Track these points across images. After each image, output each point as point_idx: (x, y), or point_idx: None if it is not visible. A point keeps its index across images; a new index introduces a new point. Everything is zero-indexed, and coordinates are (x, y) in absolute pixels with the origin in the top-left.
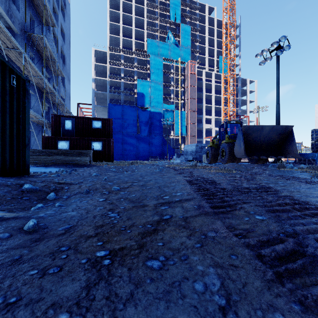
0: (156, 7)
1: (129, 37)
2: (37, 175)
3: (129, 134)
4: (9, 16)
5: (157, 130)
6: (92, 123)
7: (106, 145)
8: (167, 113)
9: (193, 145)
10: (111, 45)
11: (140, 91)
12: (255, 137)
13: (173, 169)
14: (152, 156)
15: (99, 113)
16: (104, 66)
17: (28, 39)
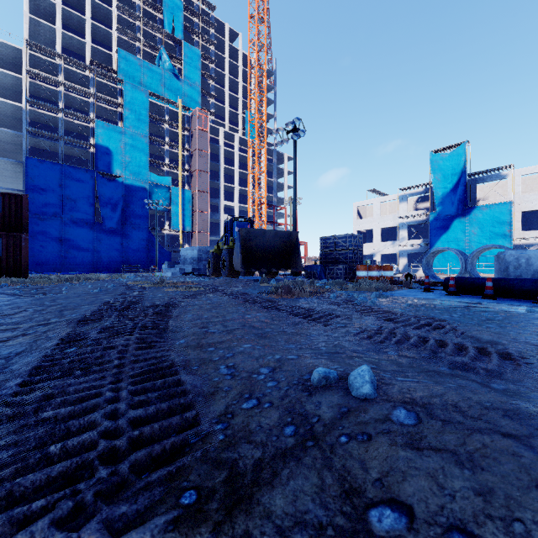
0: None
1: (80, 33)
2: None
3: (78, 222)
4: None
5: (137, 219)
6: None
7: (11, 246)
8: (157, 190)
9: (194, 249)
10: (33, 37)
11: (102, 143)
12: (258, 243)
13: (126, 288)
14: (127, 264)
15: (1, 173)
16: (14, 77)
17: None
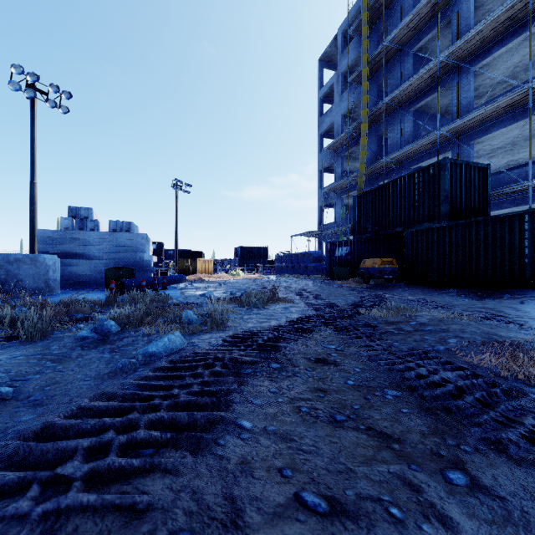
0: None
1: None
2: None
3: None
4: None
5: None
6: None
7: None
8: None
9: None
10: None
11: None
12: None
13: None
14: None
15: None
16: None
17: None
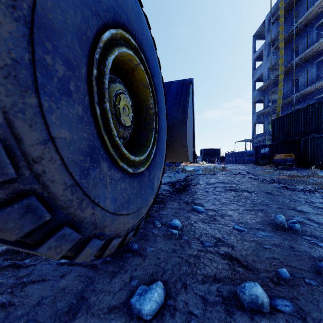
0: None
1: None
2: None
3: None
4: None
5: None
6: None
7: None
8: None
9: None
10: None
11: None
12: None
13: None
14: None
15: None
16: None
17: None
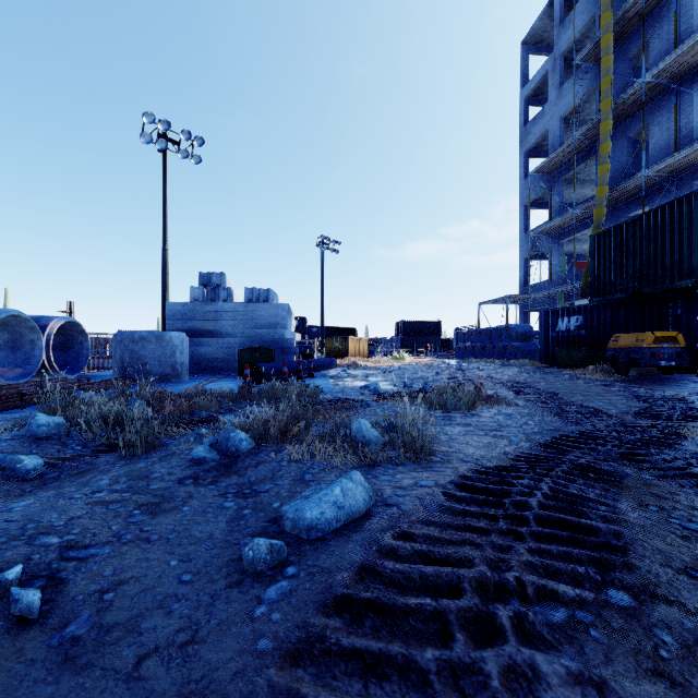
0: None
1: None
2: None
3: None
4: None
5: None
6: None
7: None
8: None
9: None
10: None
11: None
12: None
13: None
14: None
15: None
16: None
17: None
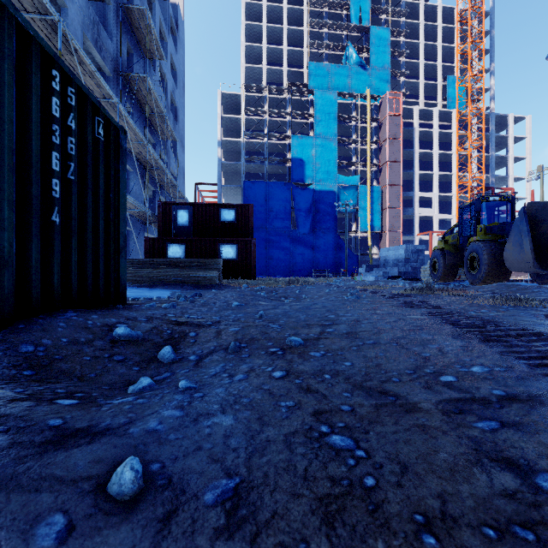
0: (325, 4)
1: (278, 64)
2: (137, 305)
3: (279, 231)
4: (98, 49)
5: (326, 224)
6: (220, 214)
7: (244, 251)
8: (344, 192)
9: (399, 249)
10: (247, 83)
11: (296, 156)
12: None
13: (380, 294)
14: (317, 269)
15: (228, 198)
16: (236, 118)
17: (124, 84)
